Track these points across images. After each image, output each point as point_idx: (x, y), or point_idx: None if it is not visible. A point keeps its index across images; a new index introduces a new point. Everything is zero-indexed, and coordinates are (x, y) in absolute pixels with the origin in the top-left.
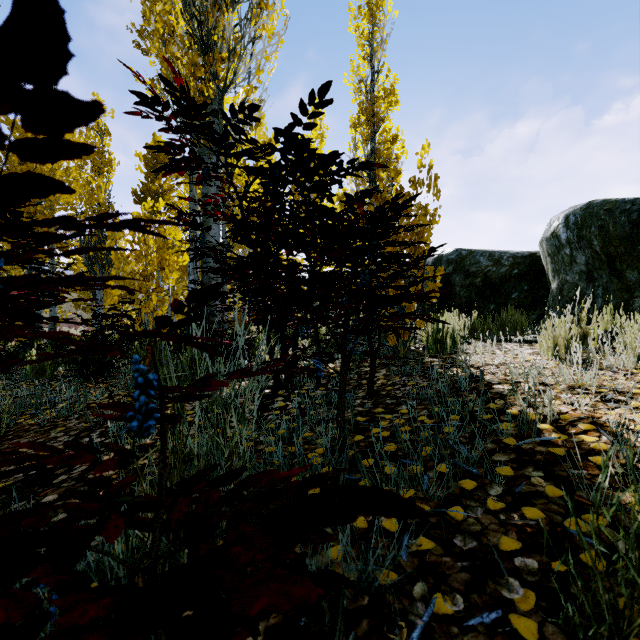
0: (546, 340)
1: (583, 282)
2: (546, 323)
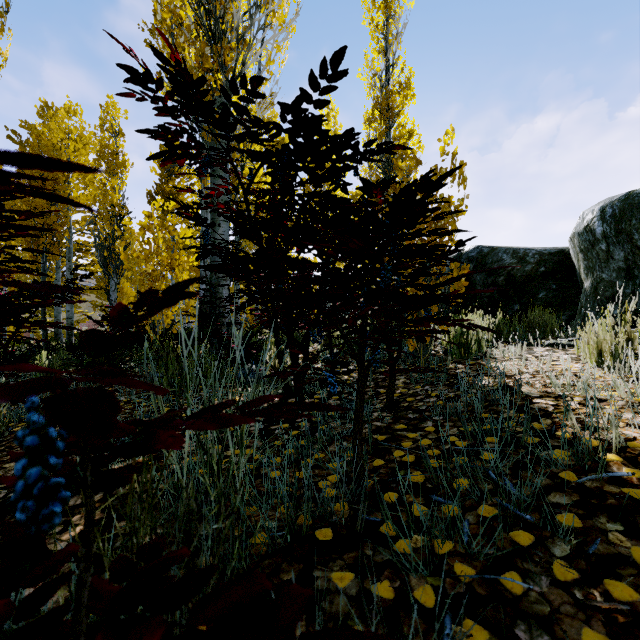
0: (588, 345)
1: (621, 280)
2: (587, 326)
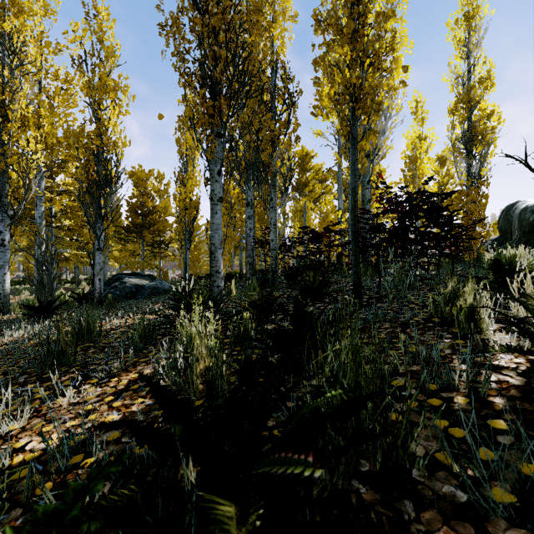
0: None
1: None
2: None
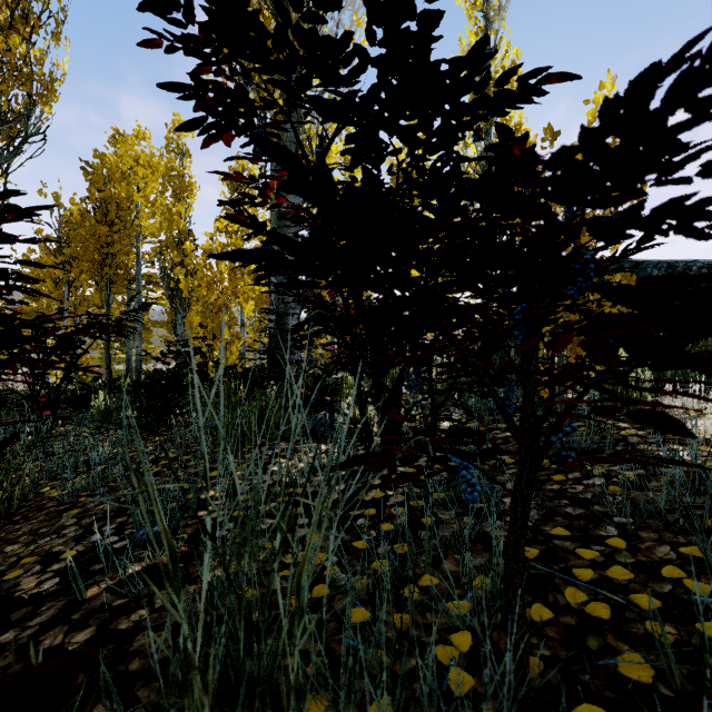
0: None
1: None
2: None
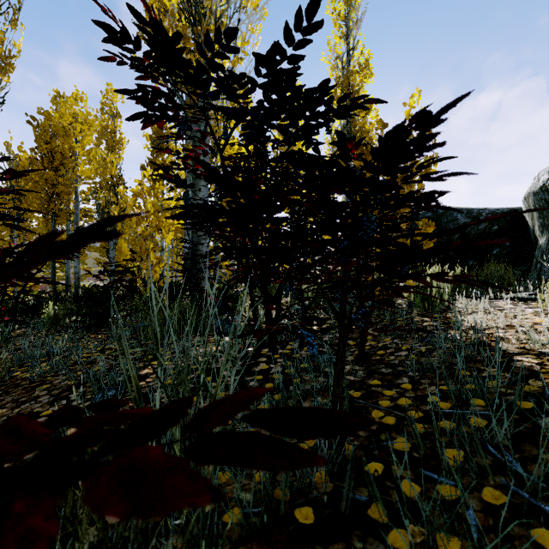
0: None
1: None
2: None
